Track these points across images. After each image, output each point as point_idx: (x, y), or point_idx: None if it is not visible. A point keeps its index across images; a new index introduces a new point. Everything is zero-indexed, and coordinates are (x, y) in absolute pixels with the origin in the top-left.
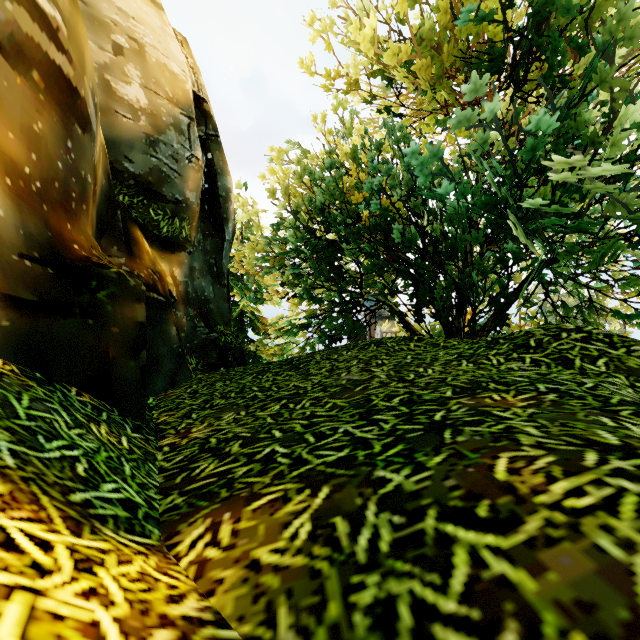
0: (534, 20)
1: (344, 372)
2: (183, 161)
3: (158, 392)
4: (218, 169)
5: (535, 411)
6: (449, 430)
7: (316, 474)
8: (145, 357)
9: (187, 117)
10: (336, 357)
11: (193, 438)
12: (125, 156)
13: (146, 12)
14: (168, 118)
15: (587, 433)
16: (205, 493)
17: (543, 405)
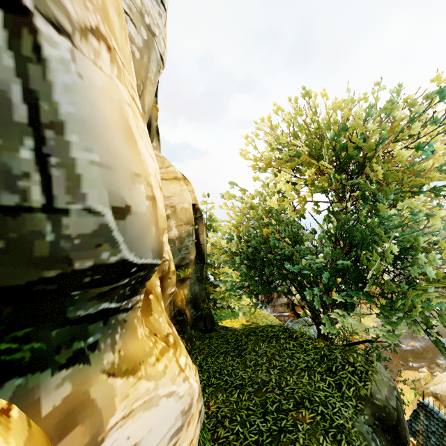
0: (360, 165)
1: (260, 370)
2: (190, 246)
3: None
4: (201, 232)
5: (309, 427)
6: (283, 434)
7: (250, 445)
8: None
9: (191, 226)
10: (257, 350)
11: (212, 411)
12: None
13: (175, 188)
14: (185, 234)
15: (312, 445)
16: (224, 445)
17: (313, 423)
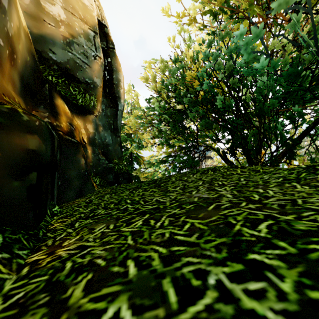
0: None
1: (194, 190)
2: (90, 58)
3: (70, 200)
4: (114, 67)
5: None
6: None
7: None
8: (34, 178)
9: (93, 31)
10: (186, 179)
11: (55, 257)
12: (50, 49)
13: None
14: (80, 30)
15: None
16: None
17: None
